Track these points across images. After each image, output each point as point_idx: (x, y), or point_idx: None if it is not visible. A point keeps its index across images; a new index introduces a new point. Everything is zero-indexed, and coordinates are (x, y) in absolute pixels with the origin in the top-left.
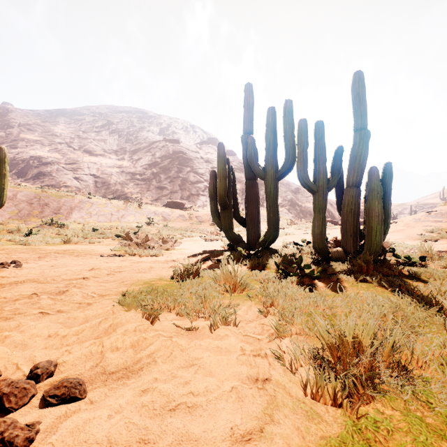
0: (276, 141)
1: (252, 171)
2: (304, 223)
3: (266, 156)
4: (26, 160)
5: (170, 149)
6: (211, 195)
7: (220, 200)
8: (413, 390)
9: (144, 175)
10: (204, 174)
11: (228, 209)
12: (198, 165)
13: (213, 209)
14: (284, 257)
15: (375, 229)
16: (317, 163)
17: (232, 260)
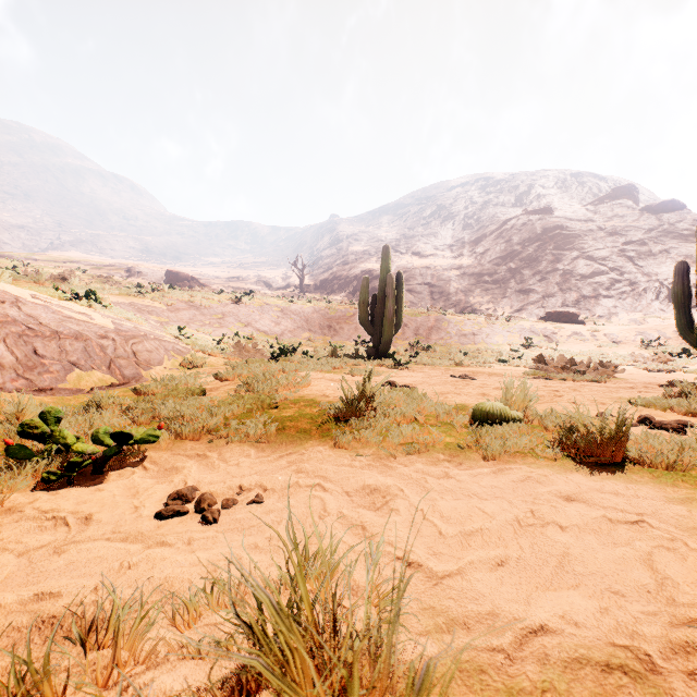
0: None
1: None
2: None
3: None
4: (358, 276)
5: (536, 227)
6: (677, 300)
7: None
8: None
9: (495, 275)
10: (607, 258)
11: None
12: (594, 244)
13: (681, 320)
14: None
15: None
16: None
17: None
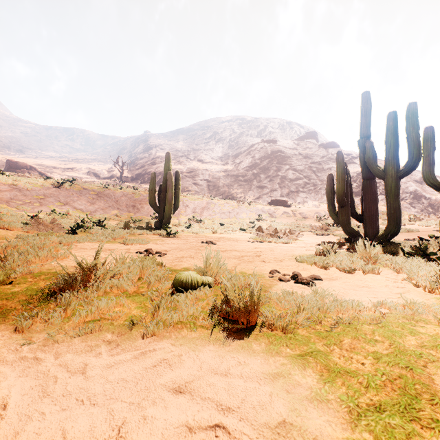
0: (397, 142)
1: (370, 171)
2: (433, 219)
3: (386, 157)
4: (162, 172)
5: (268, 150)
6: (328, 195)
7: (338, 200)
8: None
9: (245, 176)
10: (303, 170)
11: (346, 206)
12: (297, 162)
13: (330, 207)
14: (408, 248)
15: None
16: None
17: (366, 243)
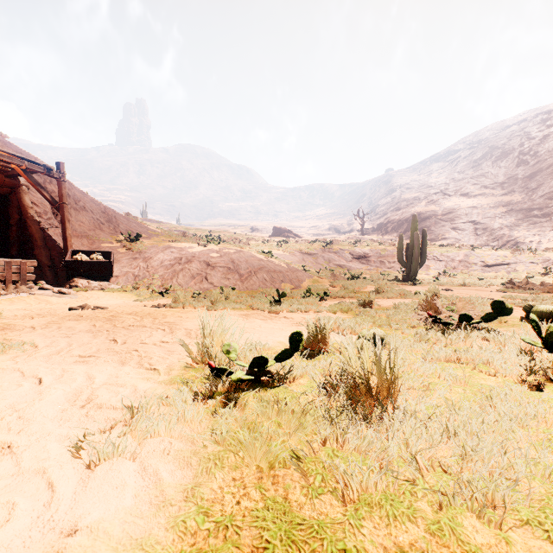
0: None
1: None
2: None
3: None
4: (408, 219)
5: None
6: None
7: None
8: None
9: (545, 209)
10: None
11: None
12: None
13: None
14: None
15: None
16: None
17: None
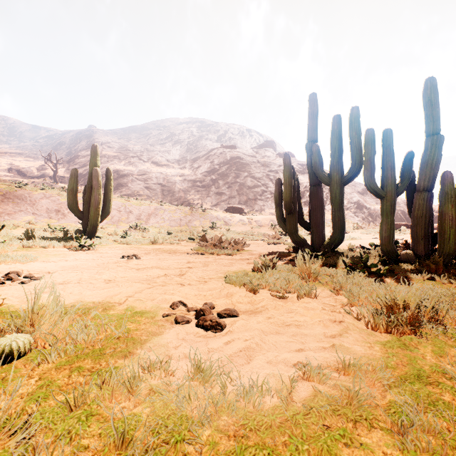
0: (341, 147)
1: (316, 177)
2: (372, 228)
3: (331, 162)
4: None
5: (227, 156)
6: (276, 202)
7: (286, 206)
8: (444, 332)
9: (203, 182)
10: (261, 178)
11: (293, 214)
12: (255, 170)
13: (278, 214)
14: (350, 258)
15: (448, 232)
16: (385, 170)
17: (306, 256)
